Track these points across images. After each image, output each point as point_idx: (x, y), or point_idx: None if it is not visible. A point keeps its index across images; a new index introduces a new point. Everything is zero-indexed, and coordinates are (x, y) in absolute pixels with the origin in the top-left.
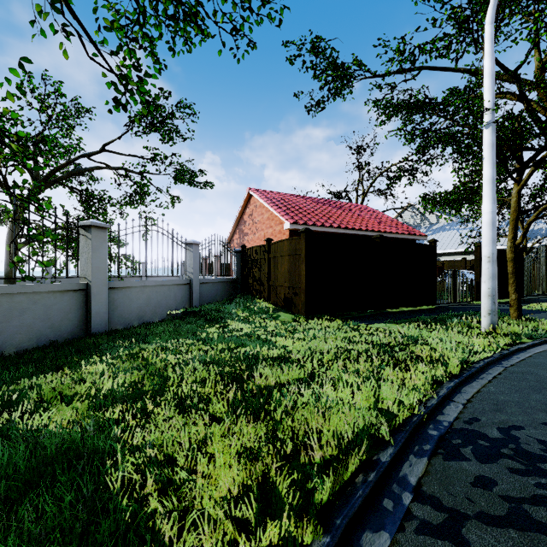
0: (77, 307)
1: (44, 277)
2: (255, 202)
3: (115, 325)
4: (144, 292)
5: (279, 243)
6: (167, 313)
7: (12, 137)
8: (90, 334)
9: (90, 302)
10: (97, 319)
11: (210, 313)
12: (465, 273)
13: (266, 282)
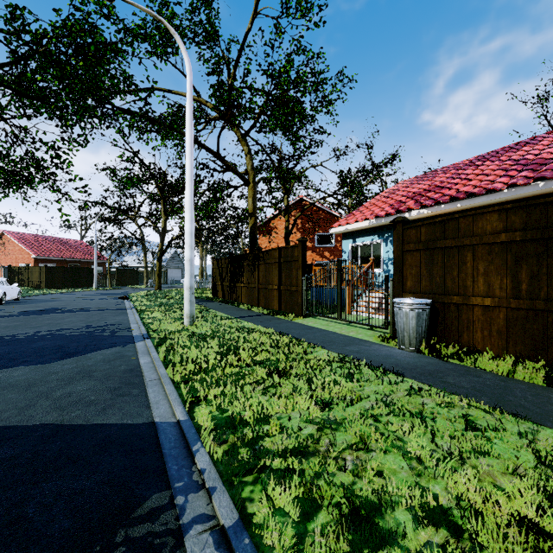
0: None
1: None
2: (7, 239)
3: None
4: None
5: (34, 267)
6: None
7: None
8: None
9: None
10: None
11: None
12: None
13: (27, 280)
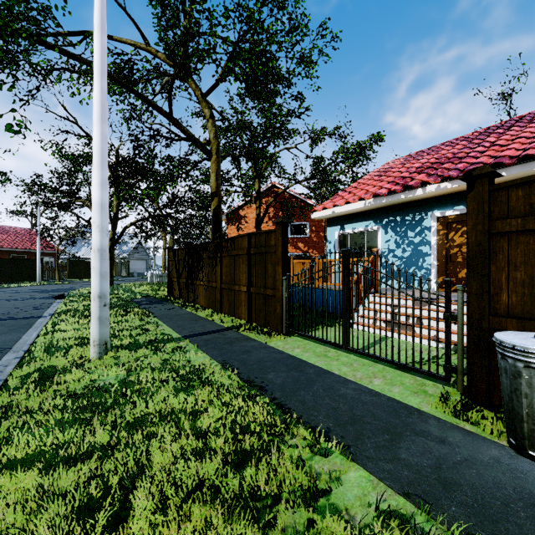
0: None
1: None
2: None
3: None
4: None
5: None
6: None
7: None
8: None
9: None
10: None
11: None
12: None
13: None
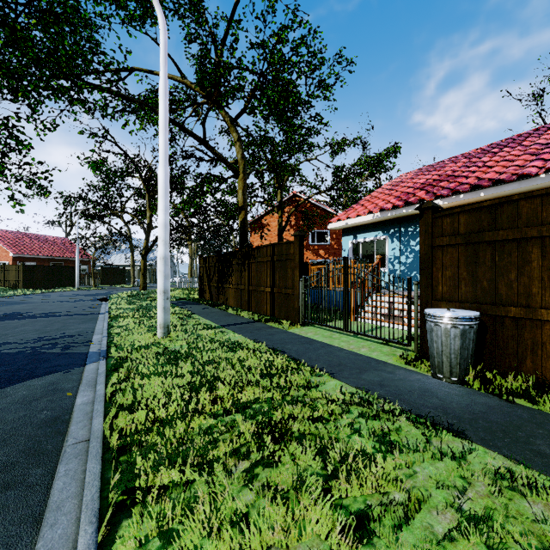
0: None
1: None
2: None
3: None
4: None
5: (11, 265)
6: None
7: None
8: None
9: None
10: None
11: None
12: None
13: (3, 279)
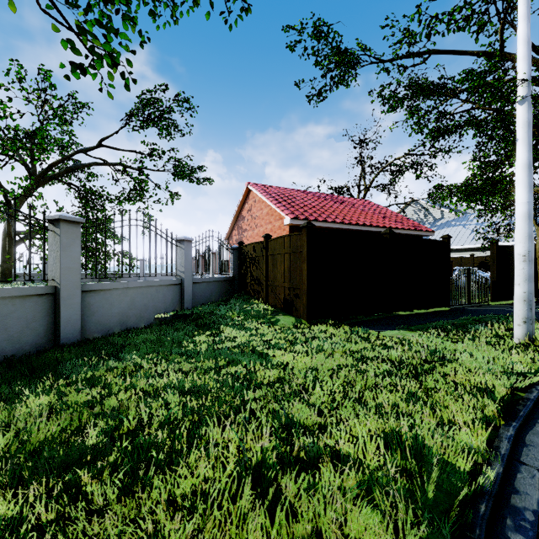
0: (43, 314)
1: (42, 274)
2: (253, 197)
3: (92, 332)
4: (128, 295)
5: (279, 239)
6: (154, 316)
7: (0, 129)
8: (58, 345)
9: (58, 309)
10: (67, 327)
11: (202, 316)
12: (474, 271)
13: (264, 282)
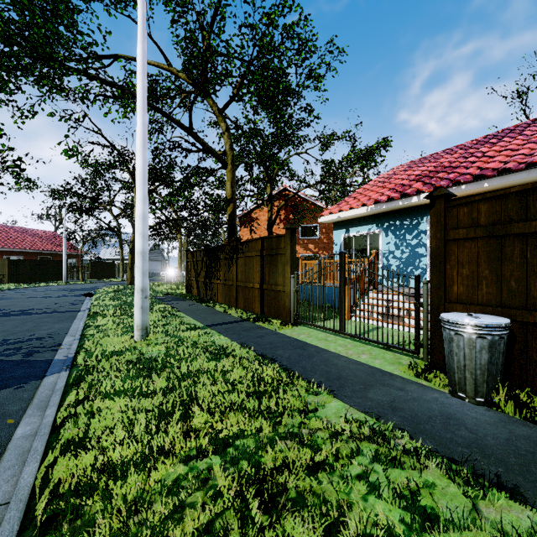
0: None
1: None
2: None
3: None
4: None
5: None
6: None
7: None
8: None
9: None
10: None
11: None
12: None
13: None
